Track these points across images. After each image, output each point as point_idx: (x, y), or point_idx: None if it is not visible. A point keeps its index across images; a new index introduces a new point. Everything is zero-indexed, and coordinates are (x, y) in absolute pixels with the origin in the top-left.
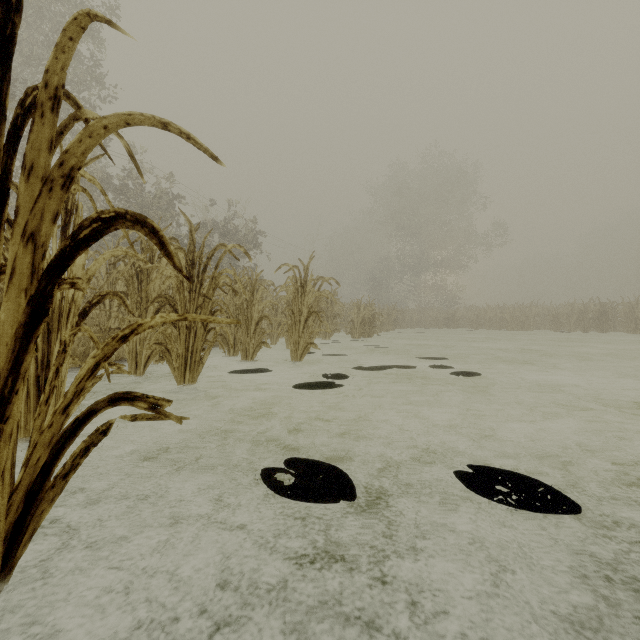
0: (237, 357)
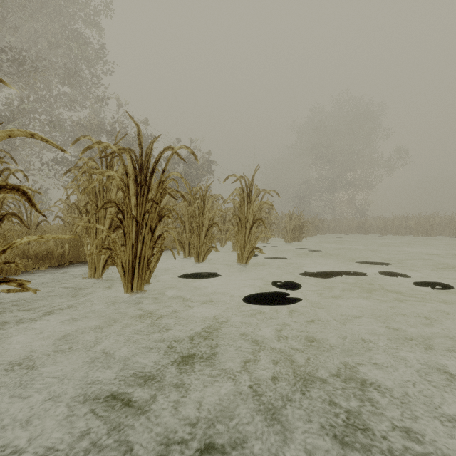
0: (191, 258)
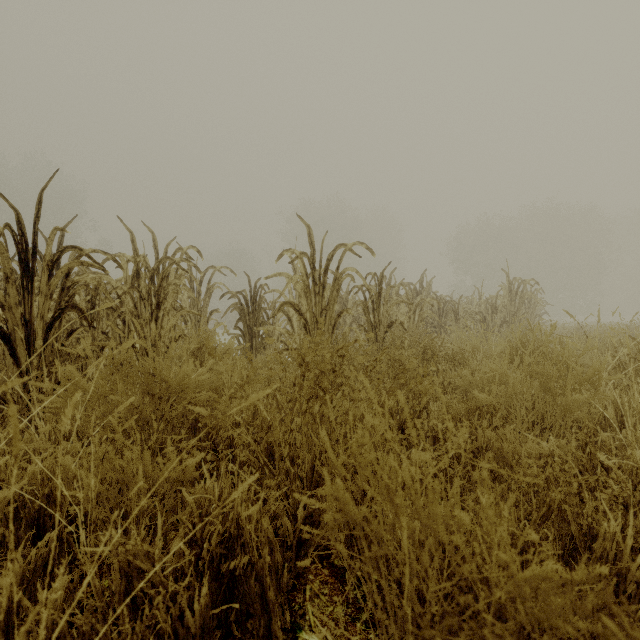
0: None
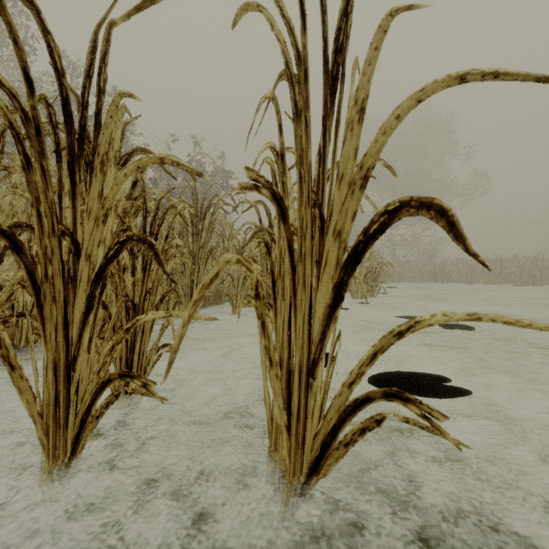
0: None
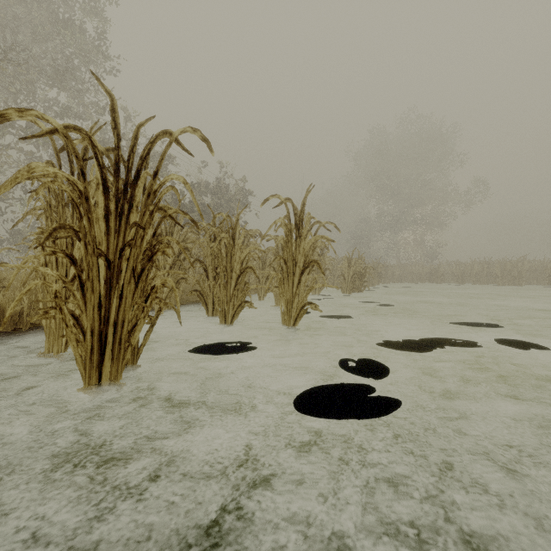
0: (217, 317)
